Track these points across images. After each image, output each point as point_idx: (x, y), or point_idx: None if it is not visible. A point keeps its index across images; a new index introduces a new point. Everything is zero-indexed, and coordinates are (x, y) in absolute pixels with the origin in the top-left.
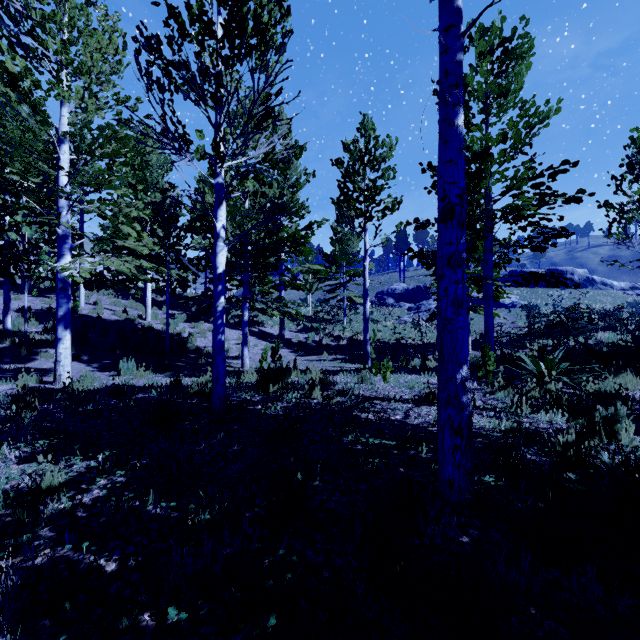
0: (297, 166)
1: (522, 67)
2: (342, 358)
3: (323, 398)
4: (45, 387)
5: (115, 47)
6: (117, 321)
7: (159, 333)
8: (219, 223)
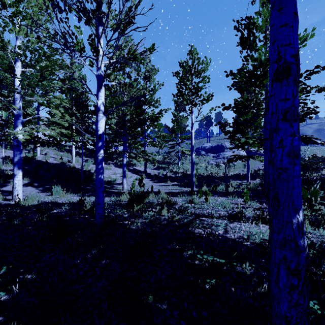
0: (153, 79)
1: None
2: (178, 184)
3: (168, 216)
4: (5, 203)
5: (46, 4)
6: (56, 163)
7: (78, 170)
8: (99, 101)
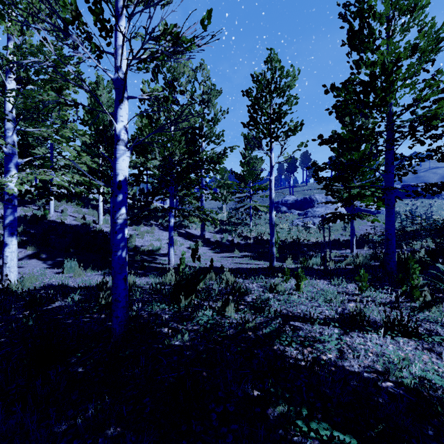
0: (214, 104)
1: None
2: (250, 255)
3: (237, 321)
4: None
5: None
6: (76, 225)
7: (106, 235)
8: (119, 124)
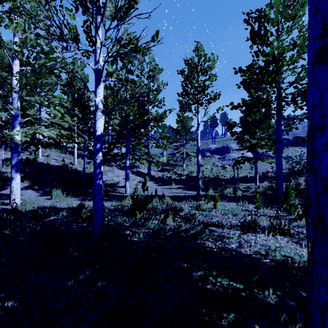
0: (157, 79)
1: (305, 0)
2: (183, 187)
3: (174, 226)
4: (2, 208)
5: None
6: (58, 166)
7: (80, 172)
8: (98, 98)
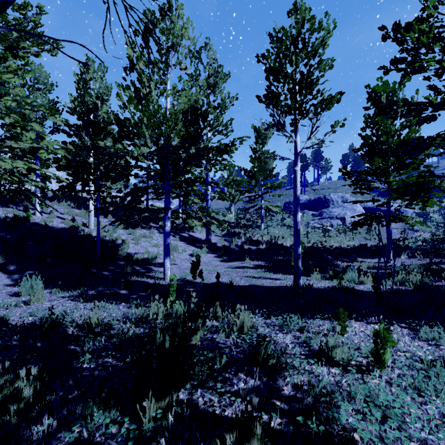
0: (221, 89)
1: None
2: (264, 265)
3: None
4: None
5: None
6: (62, 229)
7: (94, 240)
8: None
